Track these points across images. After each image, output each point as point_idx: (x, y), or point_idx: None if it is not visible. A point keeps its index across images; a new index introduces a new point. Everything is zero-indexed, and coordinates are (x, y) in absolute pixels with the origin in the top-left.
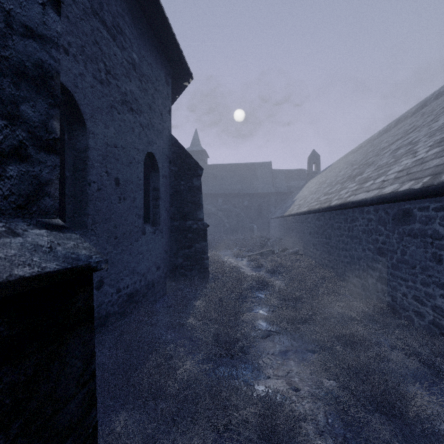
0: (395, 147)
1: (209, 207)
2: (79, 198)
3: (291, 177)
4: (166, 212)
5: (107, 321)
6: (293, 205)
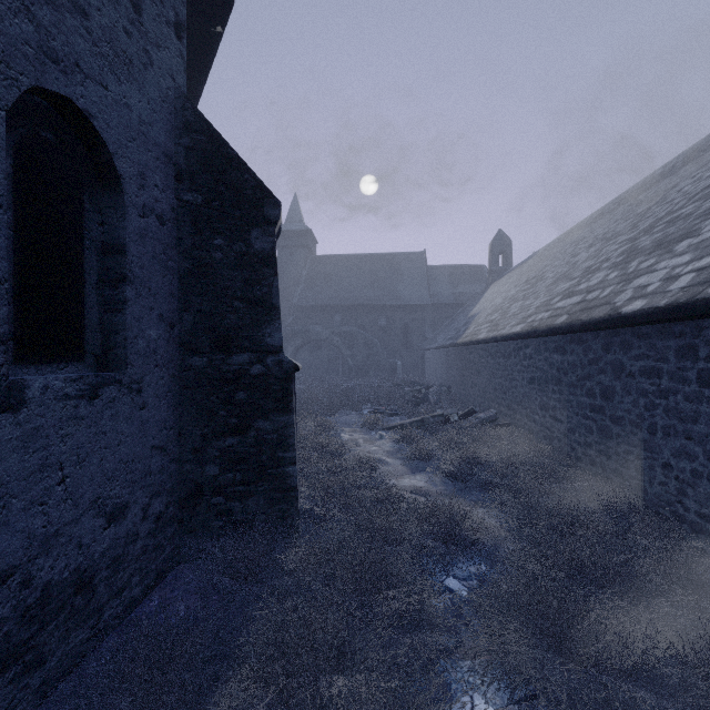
0: None
1: (317, 329)
2: None
3: (459, 279)
4: (160, 327)
5: None
6: (475, 323)
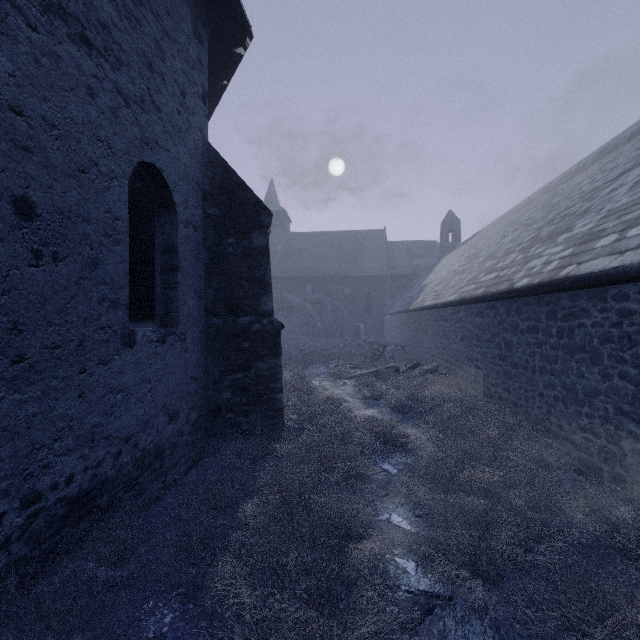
0: (635, 177)
1: (291, 297)
2: None
3: (415, 253)
4: (195, 298)
5: None
6: (424, 292)
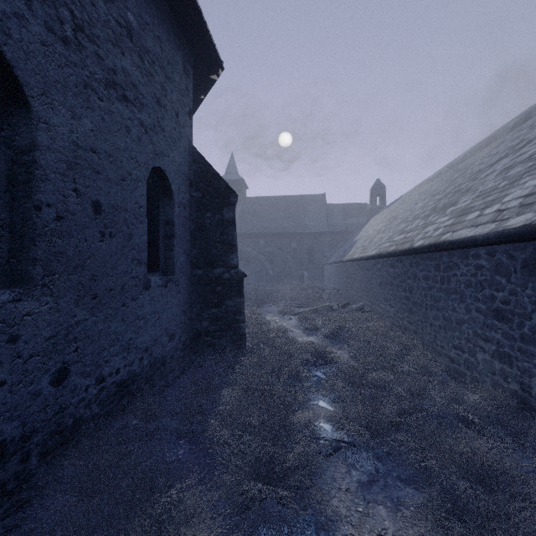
0: (502, 166)
1: (248, 250)
2: (19, 232)
3: (349, 213)
4: (184, 256)
5: (78, 433)
6: (355, 247)
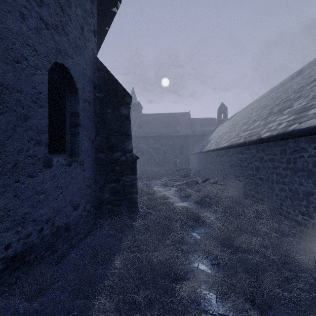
0: None
1: (142, 146)
2: None
3: (204, 124)
4: (89, 142)
5: None
6: (210, 143)
